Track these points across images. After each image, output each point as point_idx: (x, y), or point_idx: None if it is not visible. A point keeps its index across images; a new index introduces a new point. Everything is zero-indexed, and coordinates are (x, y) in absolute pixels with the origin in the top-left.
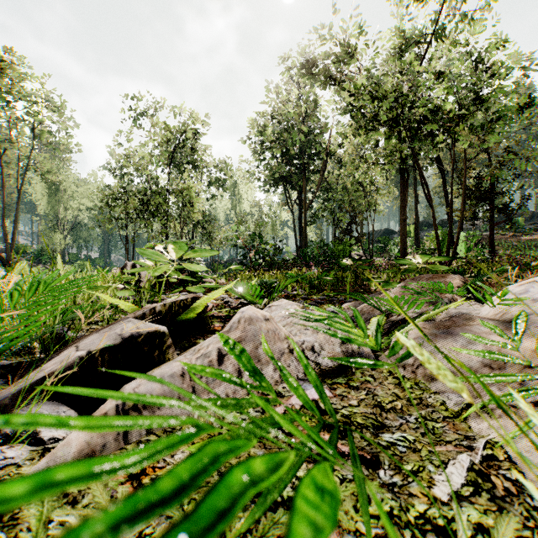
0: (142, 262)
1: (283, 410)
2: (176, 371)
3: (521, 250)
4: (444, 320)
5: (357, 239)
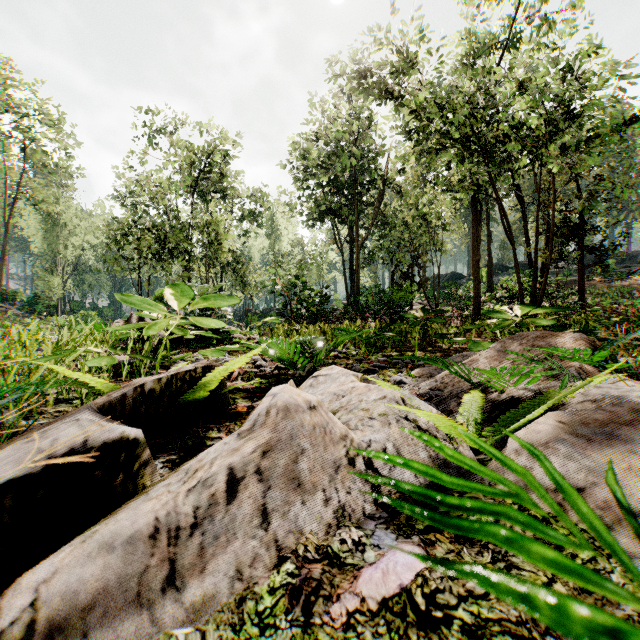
0: (147, 314)
1: (345, 613)
2: (143, 526)
3: (613, 297)
4: (591, 410)
5: (420, 285)
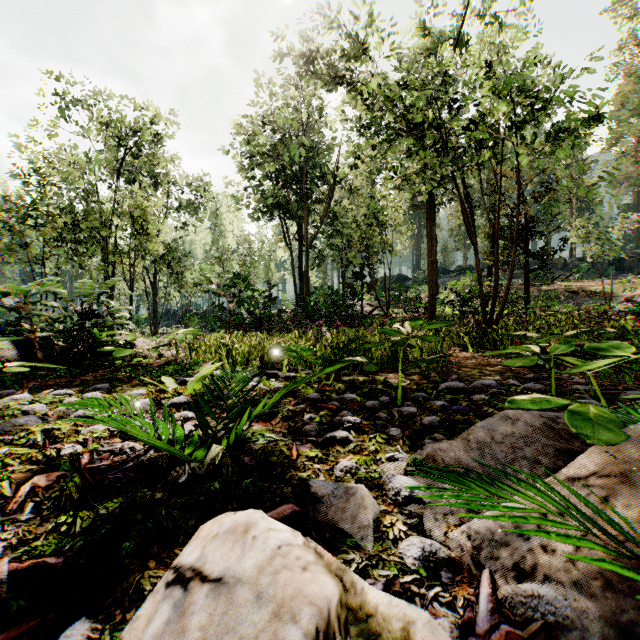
0: None
1: None
2: None
3: (544, 301)
4: None
5: (371, 286)
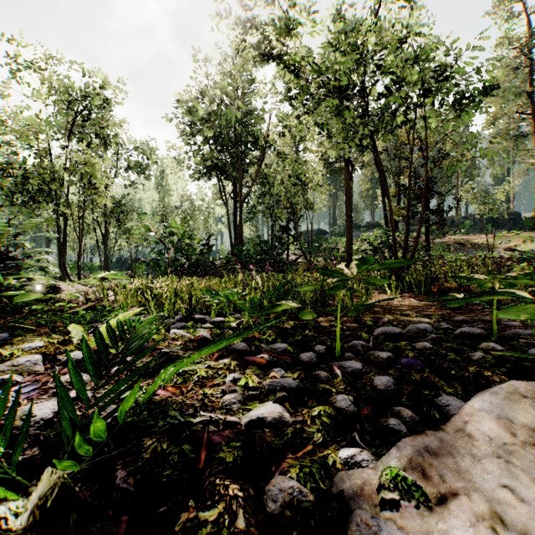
0: None
1: None
2: None
3: (438, 251)
4: None
5: (295, 238)
